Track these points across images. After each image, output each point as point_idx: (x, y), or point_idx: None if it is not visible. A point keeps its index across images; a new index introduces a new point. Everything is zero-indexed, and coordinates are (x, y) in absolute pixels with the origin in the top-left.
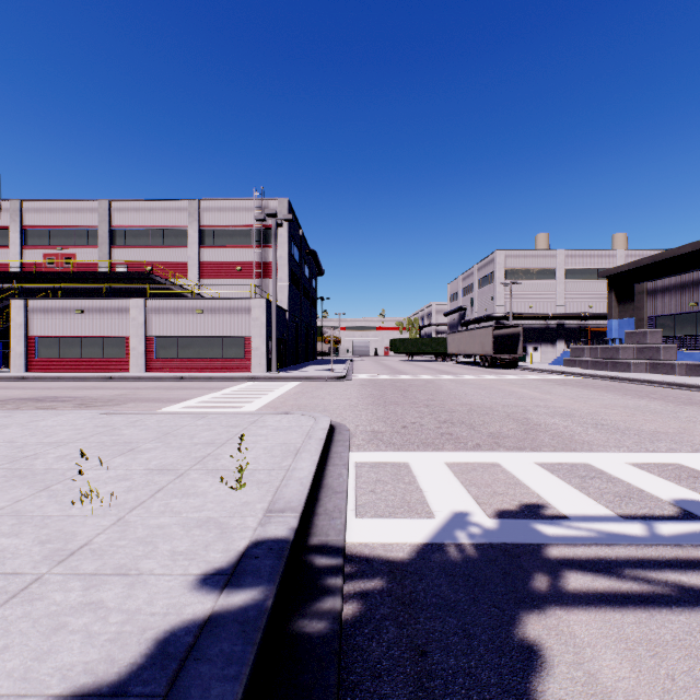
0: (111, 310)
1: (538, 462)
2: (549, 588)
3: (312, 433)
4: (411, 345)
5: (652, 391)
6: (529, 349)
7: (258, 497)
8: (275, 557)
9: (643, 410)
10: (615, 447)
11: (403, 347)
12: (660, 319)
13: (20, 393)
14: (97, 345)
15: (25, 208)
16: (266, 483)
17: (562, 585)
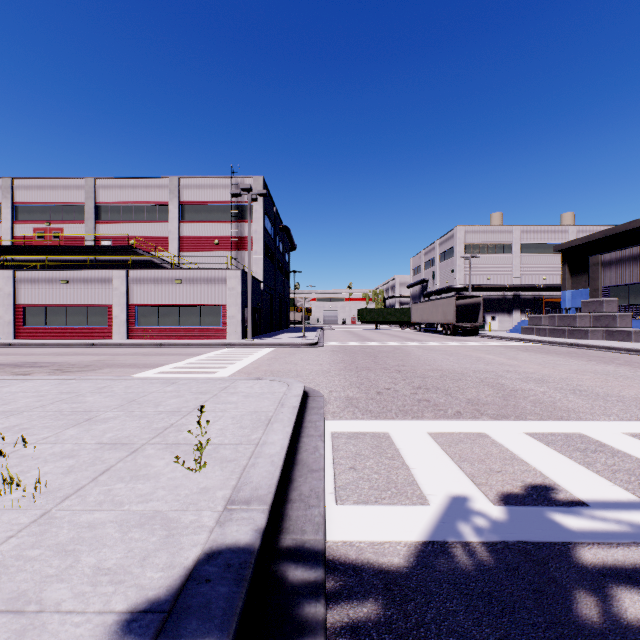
0: (94, 280)
1: (528, 432)
2: (603, 619)
3: (284, 400)
4: (377, 314)
5: (614, 356)
6: (488, 318)
7: (220, 480)
8: (232, 580)
9: (615, 376)
10: (603, 415)
11: (369, 316)
12: (614, 289)
13: (1, 358)
14: (82, 313)
15: (16, 185)
16: (231, 462)
17: (619, 613)
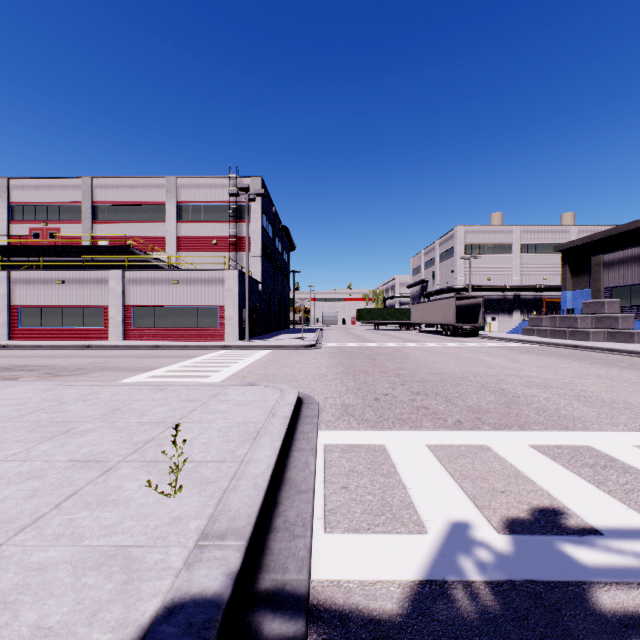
0: (90, 281)
1: (533, 444)
2: None
3: (276, 409)
4: (377, 315)
5: (617, 359)
6: (488, 319)
7: (196, 507)
8: None
9: (619, 380)
10: (611, 425)
11: (369, 317)
12: (616, 290)
13: None
14: (77, 314)
15: (12, 185)
16: (211, 484)
17: None
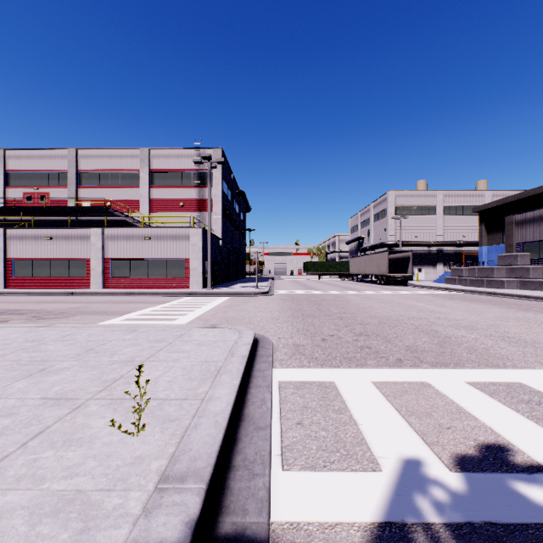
0: (74, 237)
1: (469, 381)
2: None
3: (235, 349)
4: (320, 267)
5: (530, 304)
6: (415, 270)
7: (158, 446)
8: None
9: (536, 322)
10: (537, 363)
11: (313, 268)
12: (526, 245)
13: None
14: (63, 266)
15: (8, 155)
16: (173, 422)
17: None
